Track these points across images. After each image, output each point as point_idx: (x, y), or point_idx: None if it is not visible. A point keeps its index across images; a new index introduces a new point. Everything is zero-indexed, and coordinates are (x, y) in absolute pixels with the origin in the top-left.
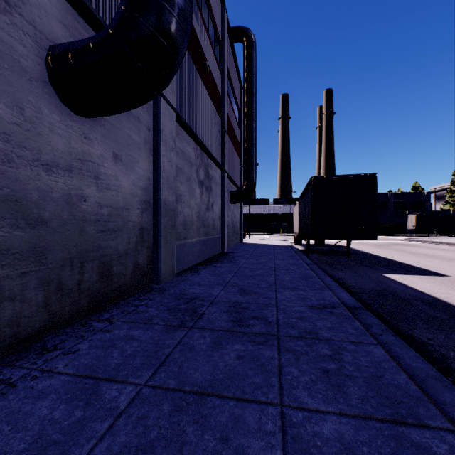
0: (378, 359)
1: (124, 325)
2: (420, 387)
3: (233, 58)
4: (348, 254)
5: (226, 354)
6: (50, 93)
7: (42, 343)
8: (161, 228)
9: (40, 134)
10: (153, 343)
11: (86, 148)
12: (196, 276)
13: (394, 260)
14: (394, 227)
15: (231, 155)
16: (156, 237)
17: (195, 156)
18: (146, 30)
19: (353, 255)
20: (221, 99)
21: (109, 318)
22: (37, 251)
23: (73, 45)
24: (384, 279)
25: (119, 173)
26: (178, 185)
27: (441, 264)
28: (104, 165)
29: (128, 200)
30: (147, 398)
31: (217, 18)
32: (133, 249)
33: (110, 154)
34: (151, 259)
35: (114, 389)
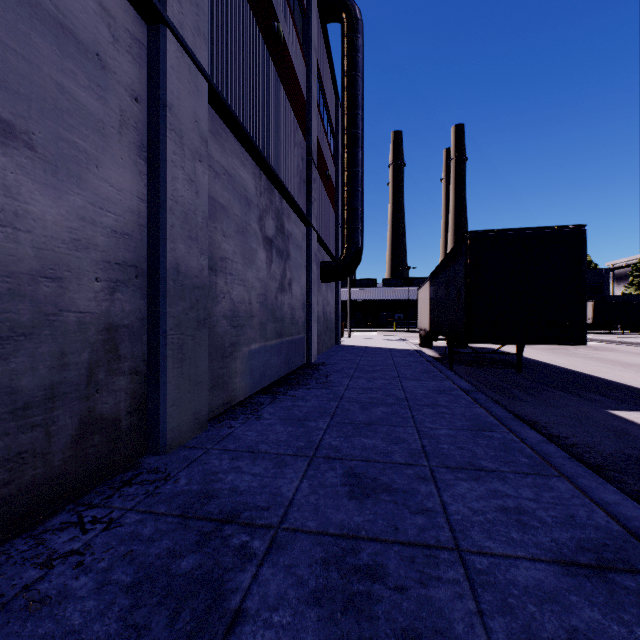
0: None
1: None
2: None
3: (325, 50)
4: (520, 366)
5: None
6: None
7: None
8: (168, 327)
9: None
10: None
11: None
12: (252, 427)
13: (601, 378)
14: None
15: (322, 204)
16: (154, 346)
17: (257, 189)
18: None
19: (525, 367)
20: (306, 107)
21: None
22: None
23: None
24: (626, 425)
25: (21, 179)
26: (219, 239)
27: None
28: None
29: (58, 255)
30: None
31: None
32: (78, 381)
33: None
34: (143, 397)
35: None
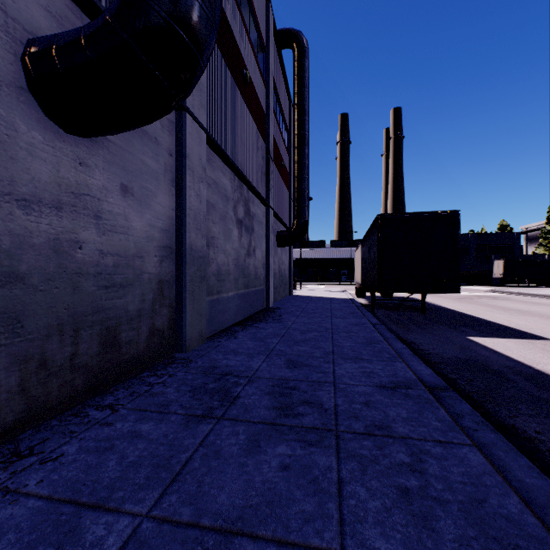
0: (476, 470)
1: (130, 414)
2: (541, 521)
3: (281, 68)
4: (423, 310)
5: (265, 462)
6: (28, 103)
7: (14, 444)
8: (187, 281)
9: (13, 159)
10: (166, 444)
11: (82, 178)
12: (232, 342)
13: (480, 318)
14: (477, 275)
15: (278, 187)
16: (179, 292)
17: (232, 188)
18: (156, 16)
19: (429, 311)
20: (265, 118)
21: (112, 403)
22: (9, 317)
23: (59, 37)
24: (471, 344)
25: (130, 211)
26: (210, 226)
27: (539, 324)
28: (108, 200)
29: (142, 245)
30: (147, 540)
31: (260, 17)
32: (148, 308)
33: (117, 186)
34: (174, 320)
35: (102, 523)
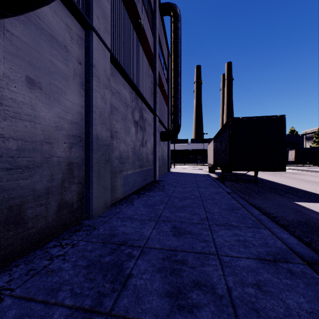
0: None
1: (12, 307)
2: None
3: (163, 29)
4: (256, 182)
5: None
6: None
7: None
8: (93, 163)
9: None
10: None
11: None
12: (129, 208)
13: (294, 187)
14: None
15: (161, 103)
16: (87, 172)
17: (131, 99)
18: None
19: (258, 182)
20: (153, 57)
21: (2, 287)
22: None
23: None
24: (301, 208)
25: (37, 102)
26: (114, 123)
27: None
28: (11, 88)
29: (50, 133)
30: None
31: None
32: (58, 186)
33: (21, 77)
34: (83, 194)
35: None
